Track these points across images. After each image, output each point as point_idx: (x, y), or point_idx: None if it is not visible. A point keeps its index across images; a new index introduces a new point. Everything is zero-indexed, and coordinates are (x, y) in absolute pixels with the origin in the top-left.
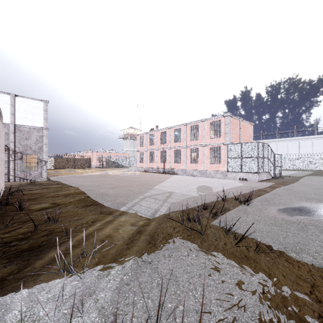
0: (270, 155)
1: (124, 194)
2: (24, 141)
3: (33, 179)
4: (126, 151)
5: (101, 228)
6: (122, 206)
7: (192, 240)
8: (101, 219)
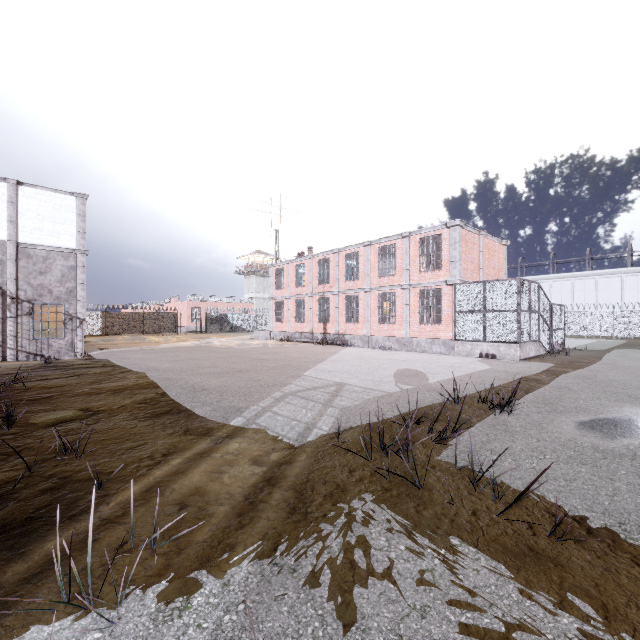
0: (543, 307)
1: (242, 387)
2: (38, 278)
3: (56, 357)
4: (249, 300)
5: (182, 472)
6: (234, 416)
7: (395, 503)
8: (184, 448)
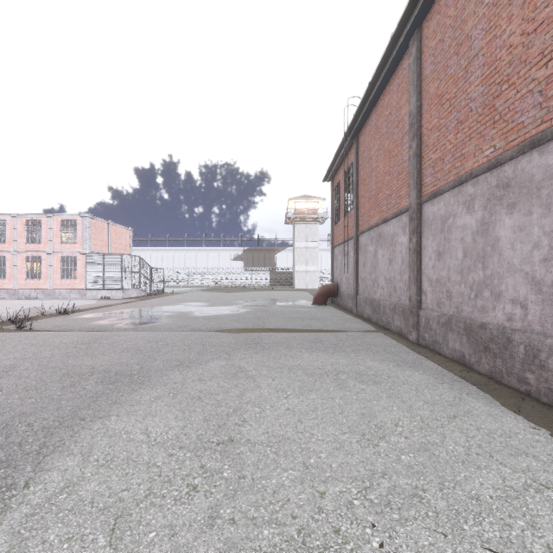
0: (145, 269)
1: None
2: None
3: None
4: None
5: None
6: None
7: None
8: None
